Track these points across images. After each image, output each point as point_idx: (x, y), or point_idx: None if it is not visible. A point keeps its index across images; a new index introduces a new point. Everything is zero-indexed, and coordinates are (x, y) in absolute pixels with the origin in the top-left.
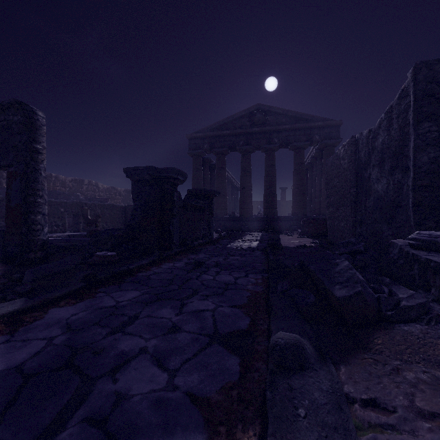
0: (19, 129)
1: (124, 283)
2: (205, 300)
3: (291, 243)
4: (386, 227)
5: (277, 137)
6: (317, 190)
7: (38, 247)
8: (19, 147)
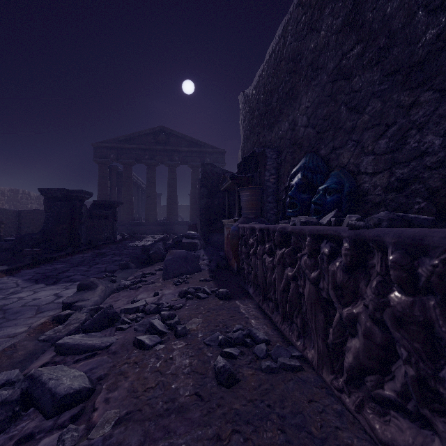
0: None
1: (54, 263)
2: (103, 265)
3: None
4: None
5: (177, 156)
6: None
7: None
8: None
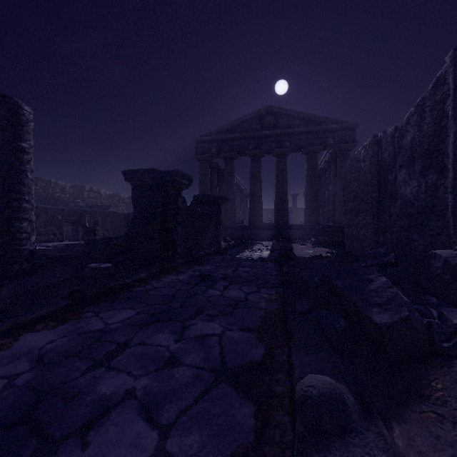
0: (2, 125)
1: (118, 300)
2: (211, 322)
3: (305, 253)
4: (416, 235)
5: (289, 141)
6: (331, 196)
7: (24, 258)
8: (2, 145)
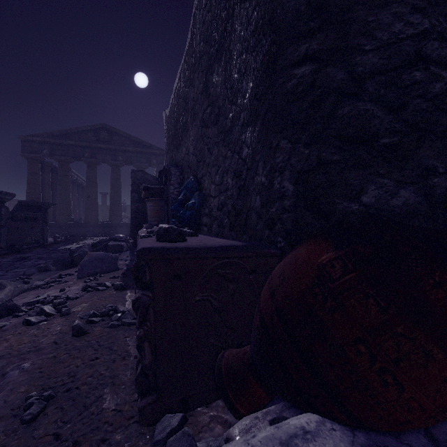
0: None
1: None
2: (22, 269)
3: None
4: None
5: (121, 156)
6: None
7: None
8: None
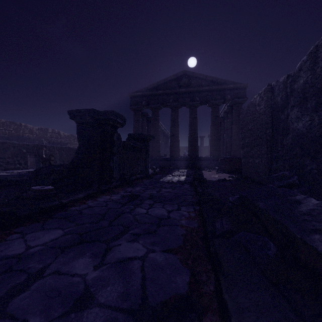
0: None
1: (51, 220)
2: (135, 242)
3: (212, 177)
4: (308, 161)
5: (198, 96)
6: (229, 137)
7: None
8: None
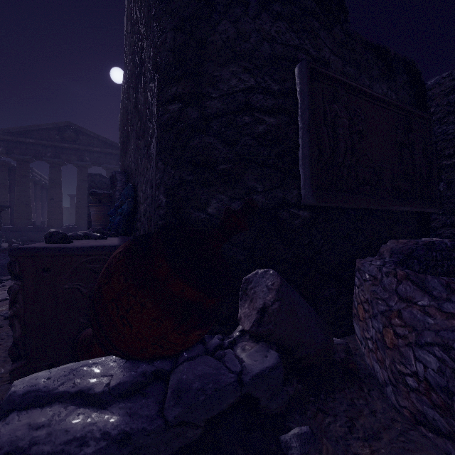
0: None
1: None
2: None
3: None
4: None
5: (89, 156)
6: None
7: None
8: None
